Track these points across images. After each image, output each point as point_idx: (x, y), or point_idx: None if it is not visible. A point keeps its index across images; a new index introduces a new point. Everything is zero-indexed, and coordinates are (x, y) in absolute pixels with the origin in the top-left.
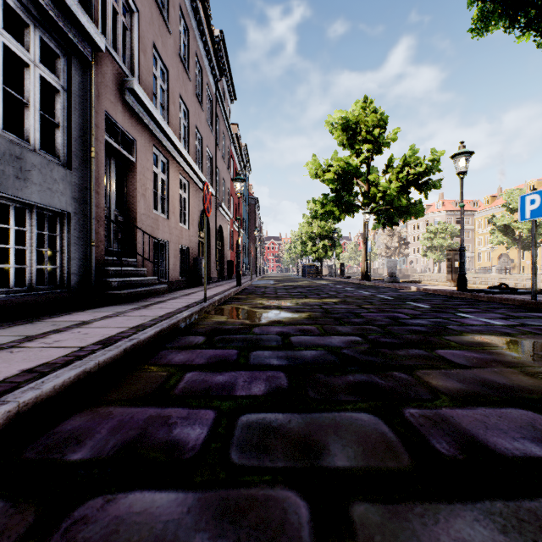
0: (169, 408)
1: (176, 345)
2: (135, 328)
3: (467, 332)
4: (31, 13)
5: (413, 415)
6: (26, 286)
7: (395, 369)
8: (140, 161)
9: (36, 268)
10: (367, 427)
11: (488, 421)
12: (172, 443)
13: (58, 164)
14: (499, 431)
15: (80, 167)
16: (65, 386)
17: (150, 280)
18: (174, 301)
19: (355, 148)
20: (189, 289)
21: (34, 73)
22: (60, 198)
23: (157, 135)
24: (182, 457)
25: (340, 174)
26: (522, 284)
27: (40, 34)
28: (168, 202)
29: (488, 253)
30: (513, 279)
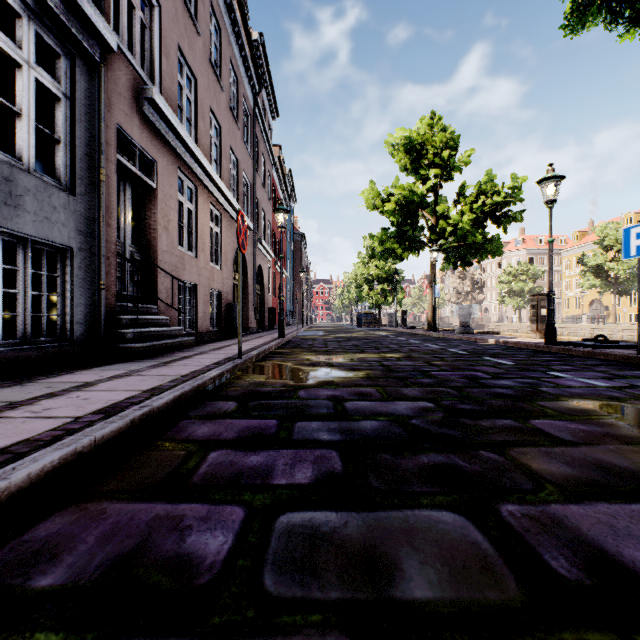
0: (184, 504)
1: (200, 413)
2: (150, 391)
3: (566, 396)
4: (24, 2)
5: (513, 514)
6: (18, 339)
7: (481, 447)
8: (161, 187)
9: (33, 316)
10: (452, 533)
11: (616, 523)
12: (182, 559)
13: (59, 189)
14: (634, 540)
15: (86, 192)
16: (45, 473)
17: (173, 331)
18: (202, 356)
19: (420, 174)
20: (221, 341)
21: (28, 75)
22: (61, 230)
23: (183, 155)
24: (195, 583)
25: (402, 204)
26: (619, 336)
27: (35, 27)
28: (197, 237)
29: (577, 299)
30: (607, 329)
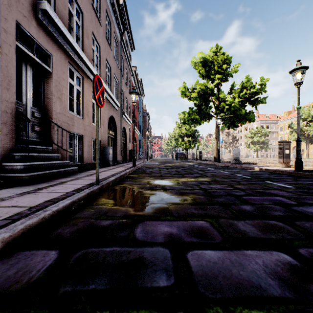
0: None
1: None
2: None
3: None
4: None
5: None
6: None
7: None
8: (55, 71)
9: None
10: None
11: None
12: None
13: None
14: None
15: None
16: None
17: (62, 163)
18: (74, 182)
19: (210, 78)
20: None
21: None
22: None
23: (72, 55)
24: None
25: (201, 93)
26: (310, 165)
27: None
28: (83, 107)
29: None
30: (304, 161)
